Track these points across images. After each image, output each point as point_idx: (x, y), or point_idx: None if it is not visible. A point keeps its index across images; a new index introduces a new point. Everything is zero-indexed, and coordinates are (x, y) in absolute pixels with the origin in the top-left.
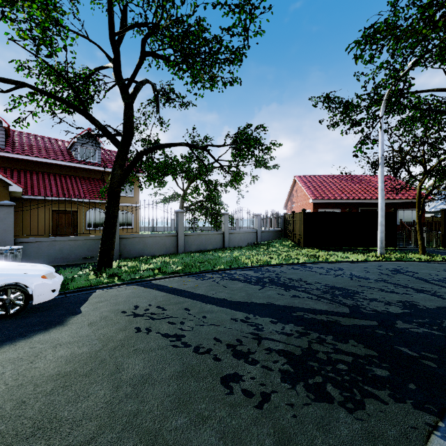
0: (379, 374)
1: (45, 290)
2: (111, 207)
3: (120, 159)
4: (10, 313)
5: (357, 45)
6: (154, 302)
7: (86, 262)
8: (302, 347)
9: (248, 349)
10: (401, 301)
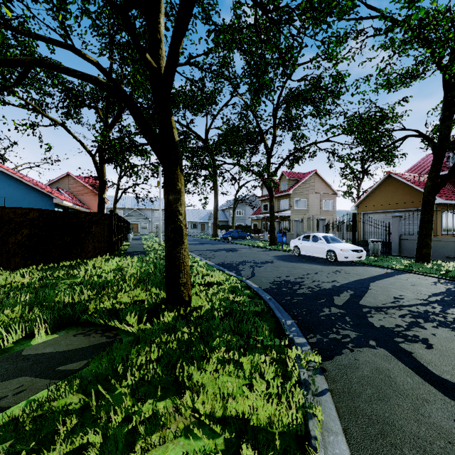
0: (283, 289)
1: (341, 255)
2: (421, 214)
3: (429, 172)
4: (331, 261)
5: (417, 1)
6: (358, 272)
7: (448, 261)
8: (305, 284)
9: (304, 279)
10: (423, 339)
